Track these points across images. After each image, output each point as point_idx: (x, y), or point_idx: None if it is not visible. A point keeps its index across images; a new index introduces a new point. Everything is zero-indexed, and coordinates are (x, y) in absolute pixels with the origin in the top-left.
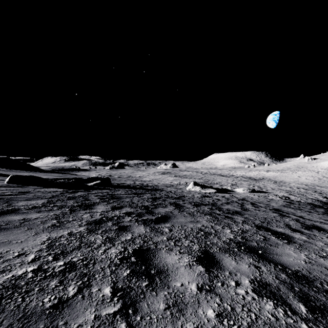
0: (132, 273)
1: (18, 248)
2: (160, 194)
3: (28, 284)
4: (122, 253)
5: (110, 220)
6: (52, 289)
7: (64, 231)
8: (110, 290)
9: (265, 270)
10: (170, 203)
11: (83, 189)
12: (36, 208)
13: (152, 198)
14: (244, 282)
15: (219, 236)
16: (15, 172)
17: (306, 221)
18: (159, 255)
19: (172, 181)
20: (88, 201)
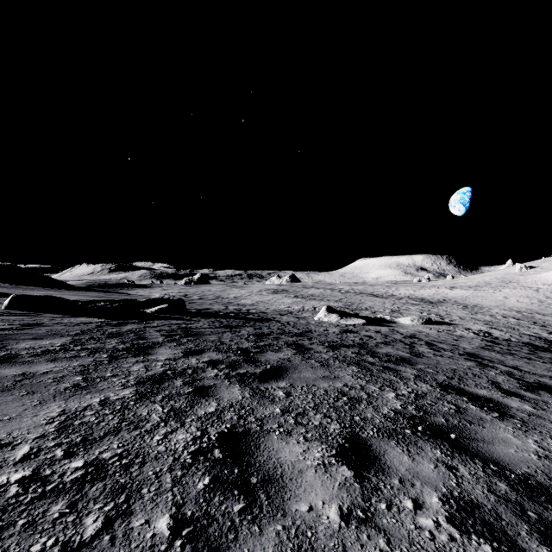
0: (214, 483)
1: (0, 433)
2: (270, 327)
3: (6, 511)
4: (198, 441)
5: (179, 376)
6: (52, 522)
7: (94, 398)
8: (170, 522)
9: (466, 474)
10: (288, 344)
11: (137, 319)
12: (48, 353)
13: (257, 334)
14: (430, 500)
15: (375, 405)
16: (23, 291)
17: (526, 375)
18: (267, 444)
19: (290, 305)
20: (143, 341)
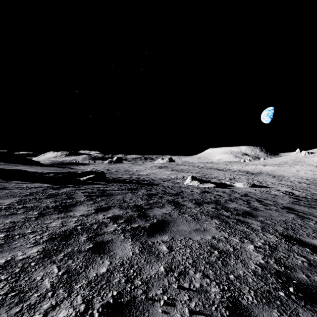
0: None
1: None
2: (157, 189)
3: None
4: None
5: (86, 231)
6: None
7: (0, 259)
8: None
9: None
10: (168, 201)
11: (72, 184)
12: None
13: (148, 194)
14: None
15: (242, 259)
16: (11, 166)
17: None
18: None
19: (169, 175)
20: (70, 200)
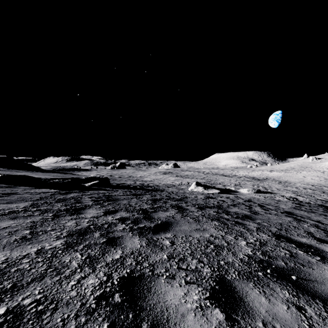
0: None
1: None
2: (161, 195)
3: None
4: (103, 285)
5: (98, 229)
6: None
7: (33, 248)
8: None
9: (313, 315)
10: (172, 206)
11: (78, 190)
12: (12, 213)
13: (152, 199)
14: None
15: (233, 251)
16: (12, 172)
17: (327, 227)
18: (156, 288)
19: (173, 181)
20: (79, 204)
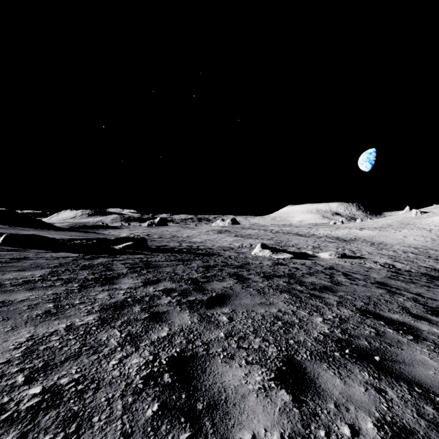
0: (162, 410)
1: None
2: (215, 261)
3: None
4: (150, 365)
5: (138, 303)
6: None
7: (61, 324)
8: None
9: (395, 397)
10: (230, 274)
11: (107, 254)
12: (28, 283)
13: (204, 266)
14: (366, 426)
15: (306, 329)
16: (17, 231)
17: (429, 301)
18: (212, 368)
19: (232, 243)
20: (110, 272)
